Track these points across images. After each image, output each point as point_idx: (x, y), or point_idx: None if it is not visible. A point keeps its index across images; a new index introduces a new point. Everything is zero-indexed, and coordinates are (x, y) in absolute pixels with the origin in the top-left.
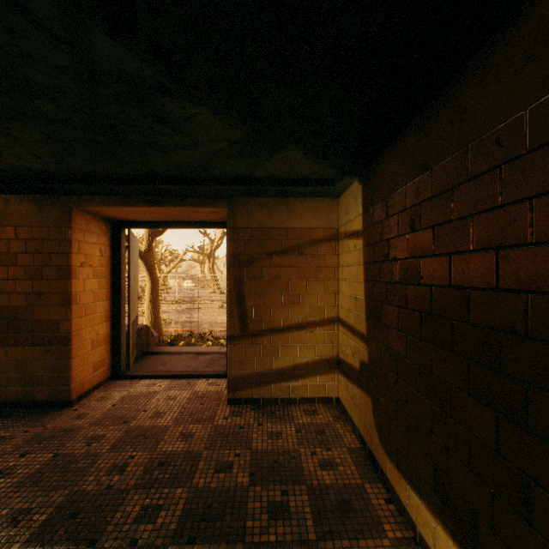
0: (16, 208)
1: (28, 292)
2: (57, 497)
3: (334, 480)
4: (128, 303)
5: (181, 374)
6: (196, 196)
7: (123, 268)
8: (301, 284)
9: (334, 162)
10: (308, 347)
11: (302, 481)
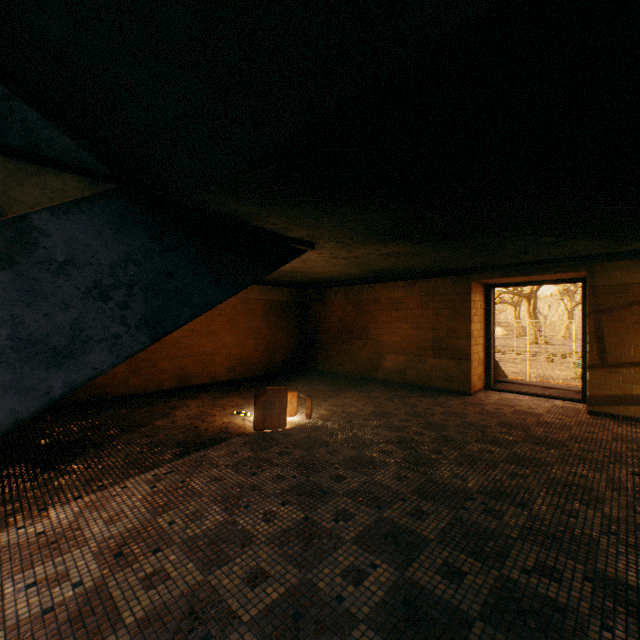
0: (440, 284)
1: (447, 330)
2: (496, 419)
3: None
4: (492, 340)
5: (538, 394)
6: (558, 266)
7: (491, 315)
8: None
9: None
10: None
11: None
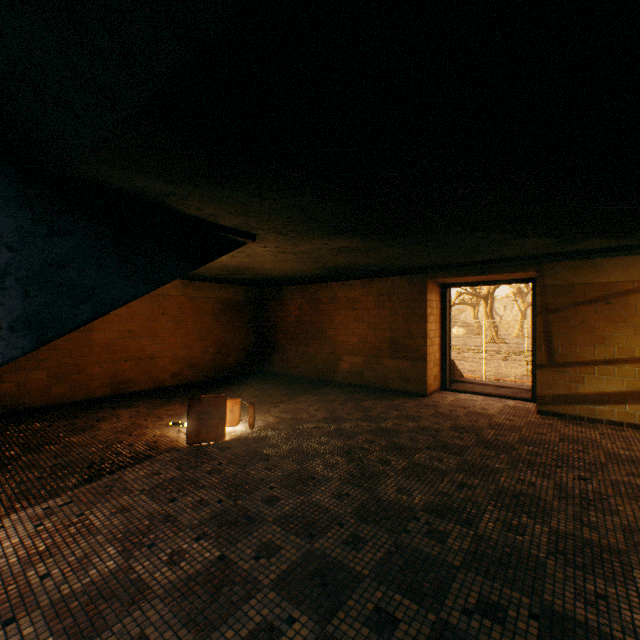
0: (397, 283)
1: (403, 330)
2: (449, 422)
3: (626, 453)
4: (448, 340)
5: (491, 394)
6: (509, 266)
7: (447, 315)
8: (607, 328)
9: (634, 239)
10: (615, 380)
11: (599, 448)
